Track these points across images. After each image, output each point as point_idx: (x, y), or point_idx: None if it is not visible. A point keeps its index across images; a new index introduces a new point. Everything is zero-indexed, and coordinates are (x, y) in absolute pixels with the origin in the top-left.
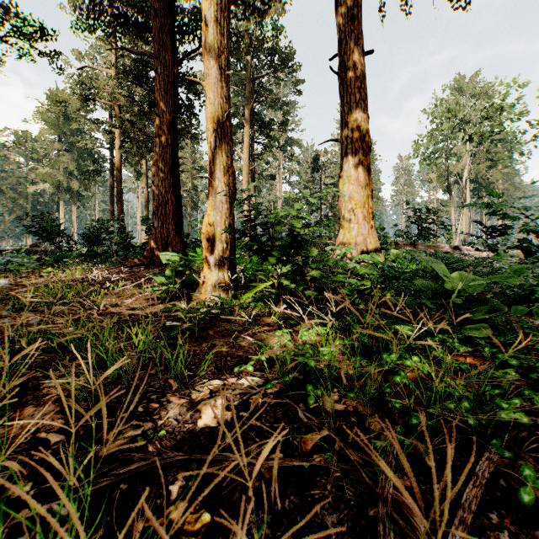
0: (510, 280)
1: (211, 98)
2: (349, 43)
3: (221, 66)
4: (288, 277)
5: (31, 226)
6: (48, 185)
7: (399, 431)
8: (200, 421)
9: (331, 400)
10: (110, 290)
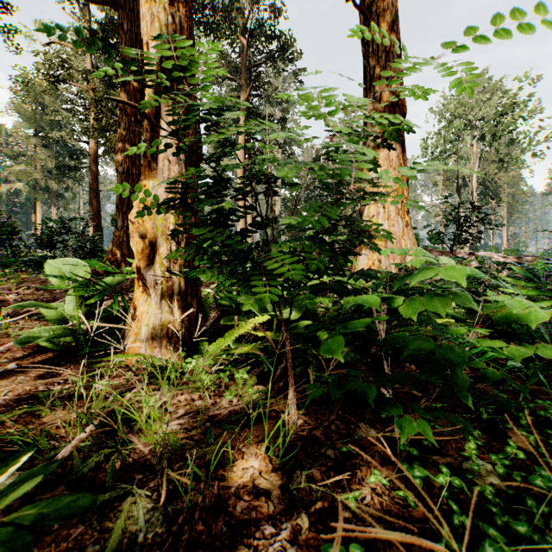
0: None
1: None
2: None
3: None
4: (297, 304)
5: None
6: (24, 184)
7: None
8: None
9: None
10: None
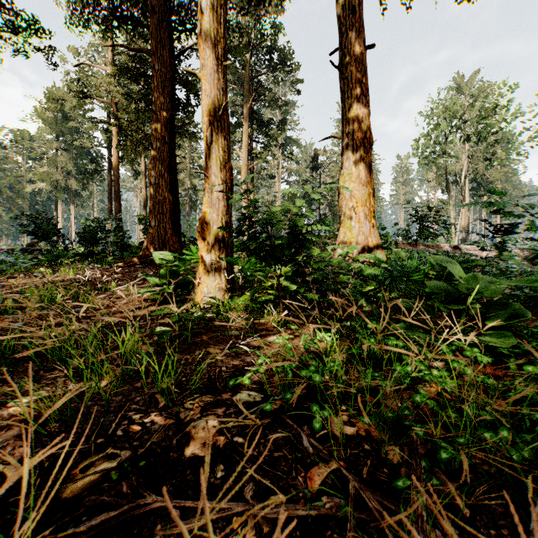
0: (535, 283)
1: (207, 90)
2: (349, 37)
3: (218, 57)
4: (288, 277)
5: (27, 226)
6: (46, 184)
7: (425, 466)
8: (187, 449)
9: (339, 421)
10: (102, 291)
